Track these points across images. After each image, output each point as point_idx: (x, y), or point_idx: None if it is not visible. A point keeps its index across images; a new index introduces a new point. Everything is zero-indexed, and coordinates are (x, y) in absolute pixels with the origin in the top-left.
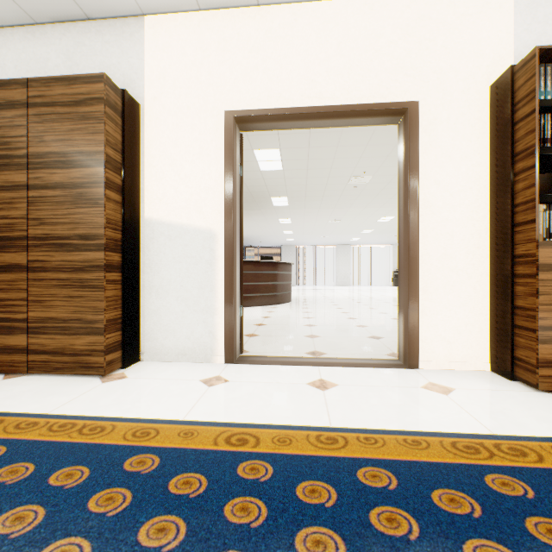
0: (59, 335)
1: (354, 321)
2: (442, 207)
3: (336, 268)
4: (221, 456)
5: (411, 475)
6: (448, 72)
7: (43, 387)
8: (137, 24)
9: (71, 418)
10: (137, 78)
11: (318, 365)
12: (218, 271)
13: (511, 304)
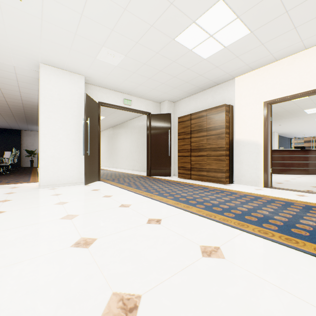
0: (213, 173)
1: None
2: None
3: None
4: (257, 196)
5: (310, 206)
6: None
7: (211, 184)
8: (232, 81)
9: (222, 188)
10: (232, 97)
11: (305, 192)
12: (260, 156)
13: None
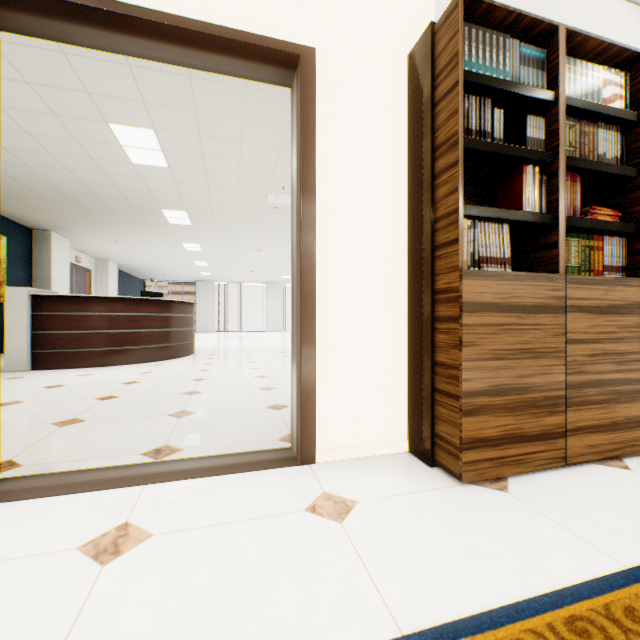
0: None
1: (261, 381)
2: (350, 217)
3: (266, 311)
4: None
5: None
6: (356, 19)
7: None
8: None
9: None
10: None
11: (146, 482)
12: None
13: (432, 360)
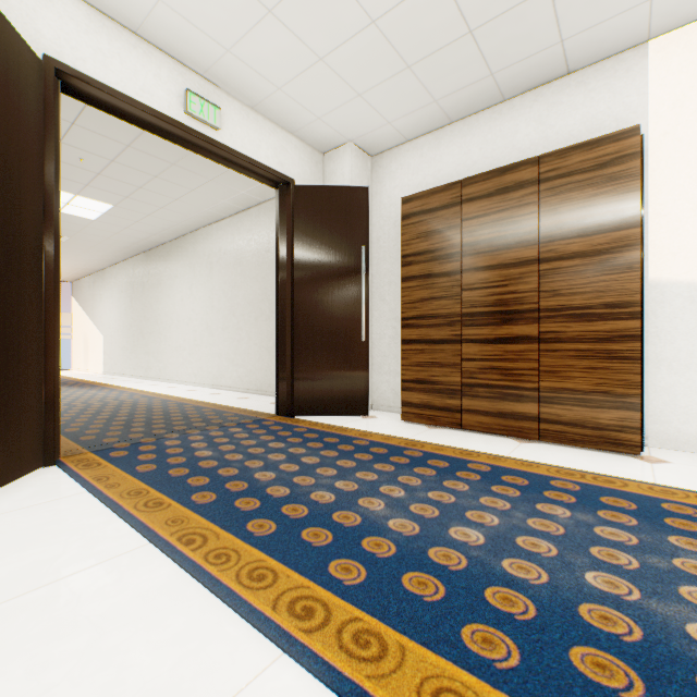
0: (575, 407)
1: None
2: None
3: None
4: None
5: None
6: None
7: (584, 457)
8: (636, 55)
9: None
10: (636, 117)
11: None
12: None
13: None
